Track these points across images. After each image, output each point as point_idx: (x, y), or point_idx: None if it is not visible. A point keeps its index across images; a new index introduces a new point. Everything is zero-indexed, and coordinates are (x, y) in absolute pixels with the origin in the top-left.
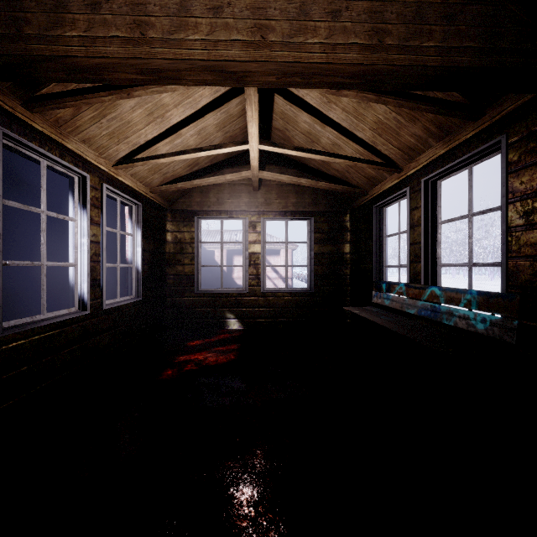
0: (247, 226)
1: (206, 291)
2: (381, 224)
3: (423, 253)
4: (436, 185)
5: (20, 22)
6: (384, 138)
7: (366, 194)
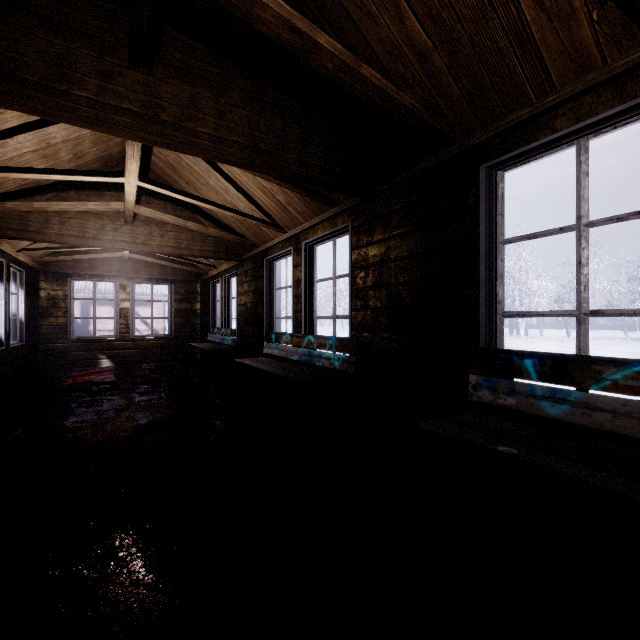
0: (118, 288)
1: (80, 338)
2: (215, 293)
3: (224, 313)
4: (230, 280)
5: (27, 225)
6: None
7: (207, 274)
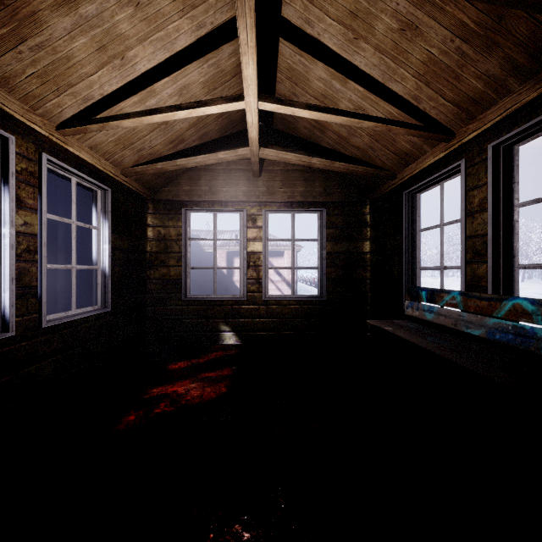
0: (245, 220)
1: (196, 298)
2: (414, 215)
3: (491, 249)
4: (511, 151)
5: None
6: (434, 89)
7: (394, 177)
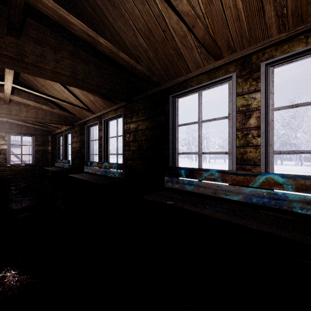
0: None
1: None
2: (59, 141)
3: (64, 152)
4: (67, 135)
5: None
6: None
7: (54, 131)
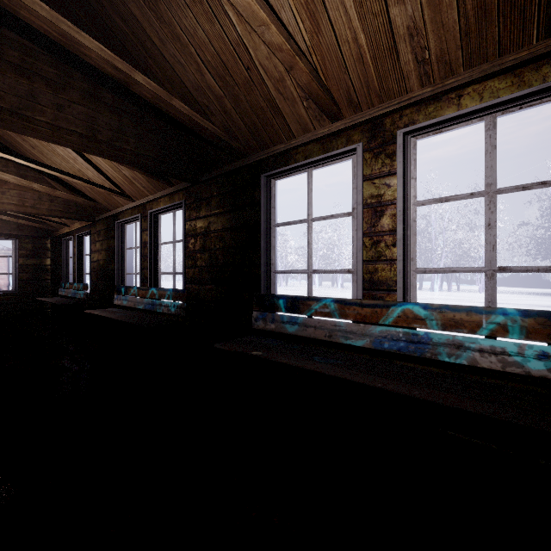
0: None
1: None
2: (67, 250)
3: (76, 269)
4: (83, 238)
5: None
6: None
7: (58, 231)
